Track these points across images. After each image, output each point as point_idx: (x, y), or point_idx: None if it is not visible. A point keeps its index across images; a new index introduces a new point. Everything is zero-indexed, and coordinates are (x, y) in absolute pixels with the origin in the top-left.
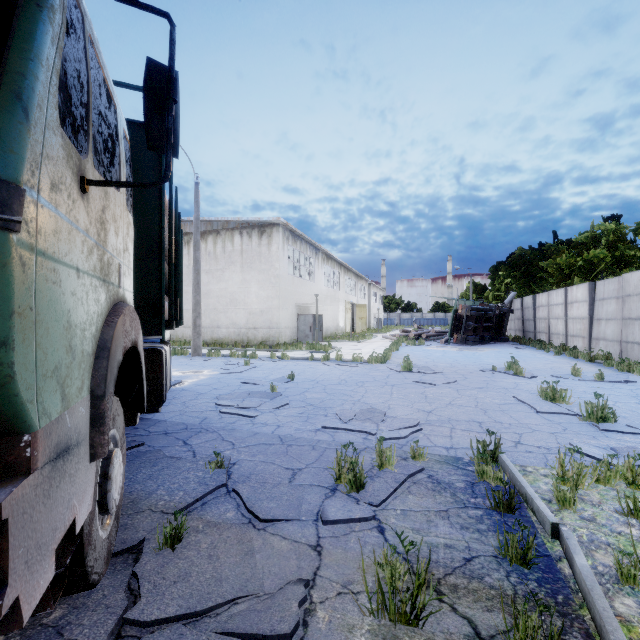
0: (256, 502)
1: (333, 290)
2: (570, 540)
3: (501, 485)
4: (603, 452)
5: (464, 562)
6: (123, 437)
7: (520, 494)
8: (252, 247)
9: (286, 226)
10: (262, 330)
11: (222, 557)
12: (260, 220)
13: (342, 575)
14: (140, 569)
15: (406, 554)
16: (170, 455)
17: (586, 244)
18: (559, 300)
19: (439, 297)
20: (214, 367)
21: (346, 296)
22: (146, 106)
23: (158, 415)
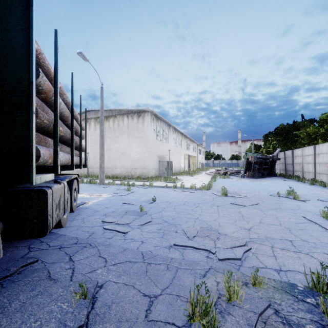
0: None
1: (178, 148)
2: None
3: None
4: None
5: None
6: None
7: None
8: (133, 124)
9: (152, 112)
10: (139, 170)
11: None
12: (138, 109)
13: None
14: None
15: None
16: (53, 273)
17: (326, 120)
18: (310, 152)
19: (238, 151)
20: (110, 192)
21: (185, 151)
22: None
23: (62, 229)
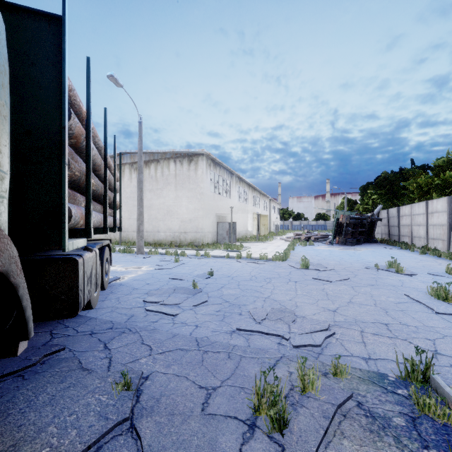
0: None
1: (244, 204)
2: None
3: (449, 424)
4: None
5: None
6: None
7: None
8: (183, 172)
9: (208, 156)
10: (190, 234)
11: None
12: (189, 151)
13: None
14: None
15: None
16: (85, 364)
17: (442, 167)
18: (421, 211)
19: (324, 209)
20: (151, 263)
21: (253, 208)
22: None
23: (92, 311)
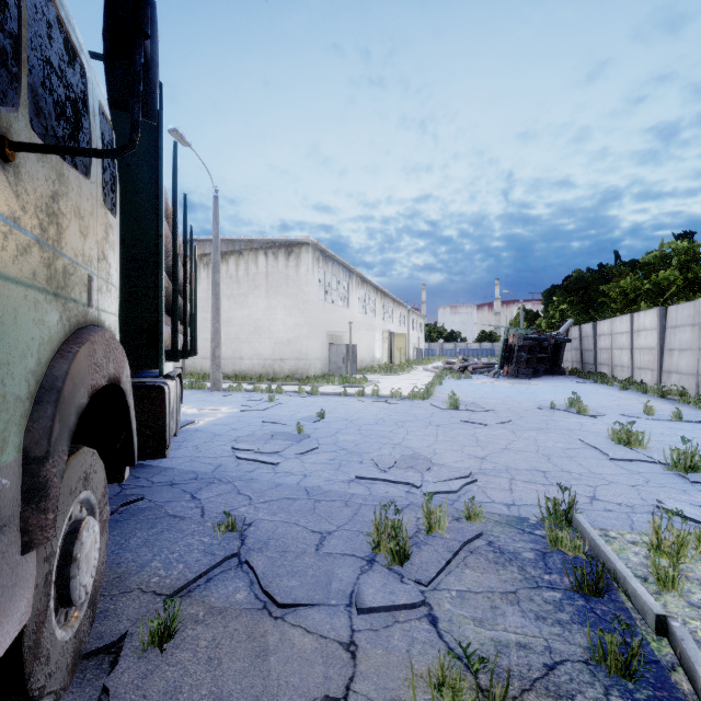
0: (273, 579)
1: (369, 317)
2: (687, 642)
3: (580, 556)
4: (700, 511)
5: (545, 671)
6: (104, 498)
7: (606, 569)
8: (278, 269)
9: (316, 246)
10: (289, 362)
11: (225, 661)
12: (287, 239)
13: (384, 690)
14: (114, 682)
15: (474, 675)
16: (173, 513)
17: (654, 265)
18: (624, 328)
19: (487, 325)
20: (234, 403)
21: (383, 324)
22: (106, 44)
23: (165, 461)
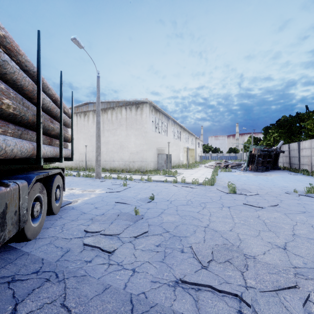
0: None
1: (177, 140)
2: None
3: None
4: None
5: None
6: None
7: None
8: (132, 116)
9: (151, 103)
10: (137, 163)
11: None
12: (136, 100)
13: None
14: None
15: None
16: None
17: None
18: None
19: (240, 143)
20: (104, 187)
21: (184, 144)
22: None
23: (29, 243)
